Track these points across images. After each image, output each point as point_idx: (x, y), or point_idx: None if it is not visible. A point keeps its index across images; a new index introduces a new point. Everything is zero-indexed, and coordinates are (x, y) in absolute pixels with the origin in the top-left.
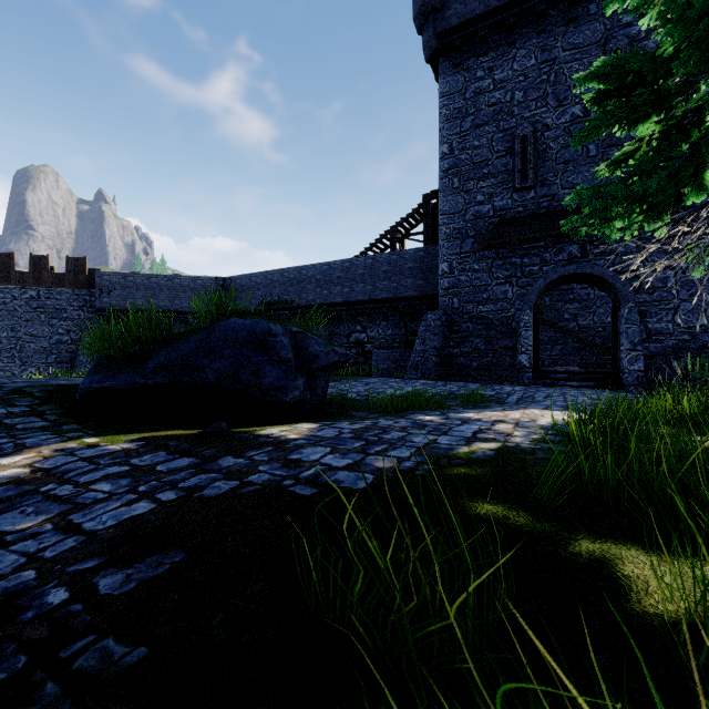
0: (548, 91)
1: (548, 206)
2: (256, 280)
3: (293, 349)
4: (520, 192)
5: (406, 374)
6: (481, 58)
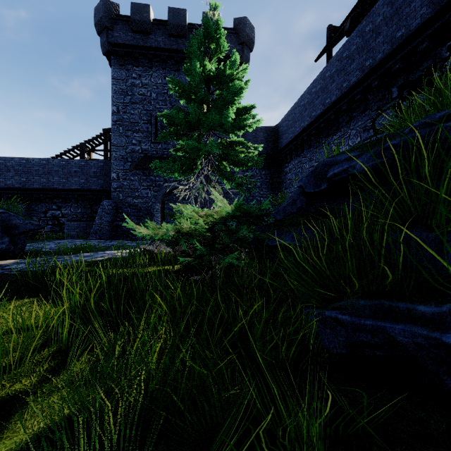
0: (167, 99)
1: (167, 154)
2: None
3: None
4: (154, 144)
5: (89, 237)
6: (135, 67)
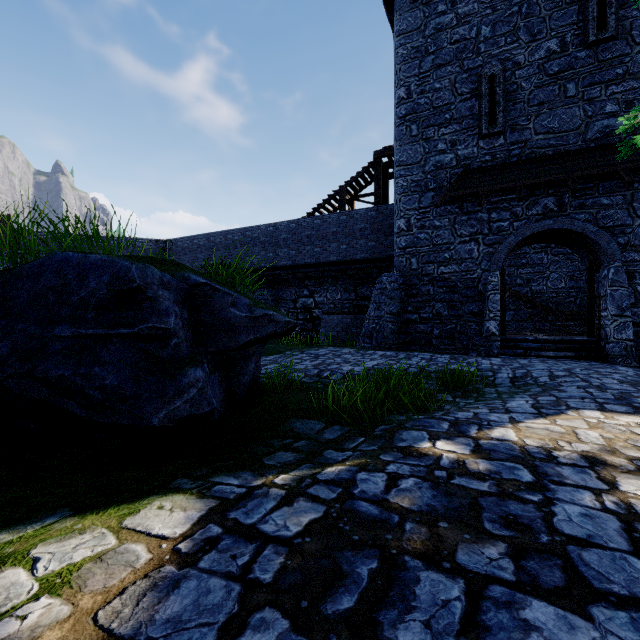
0: (520, 24)
1: (520, 154)
2: (198, 243)
3: (187, 313)
4: (487, 138)
5: (358, 343)
6: None
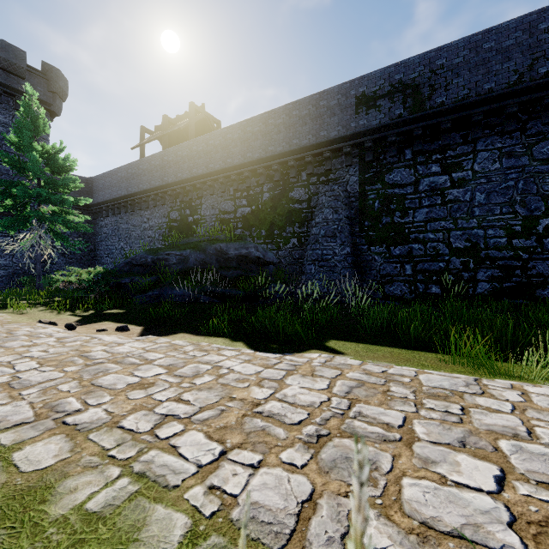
0: None
1: None
2: None
3: None
4: None
5: None
6: None
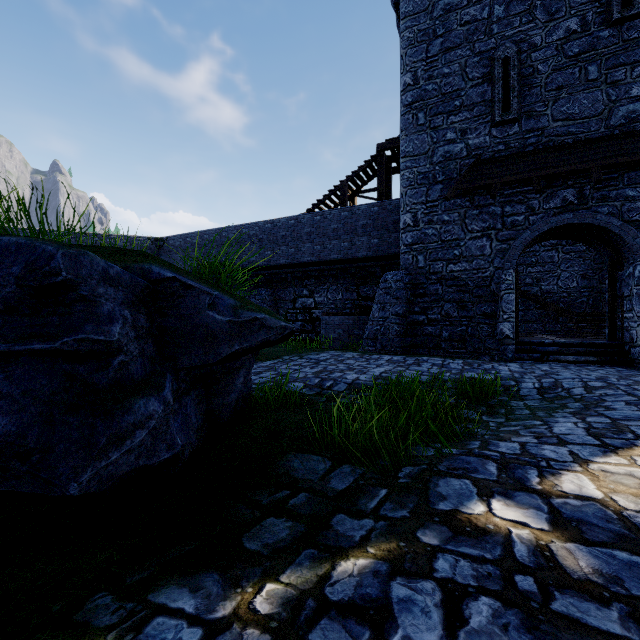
0: (536, 3)
1: (536, 142)
2: (193, 240)
3: (147, 318)
4: (500, 126)
5: (361, 346)
6: None
